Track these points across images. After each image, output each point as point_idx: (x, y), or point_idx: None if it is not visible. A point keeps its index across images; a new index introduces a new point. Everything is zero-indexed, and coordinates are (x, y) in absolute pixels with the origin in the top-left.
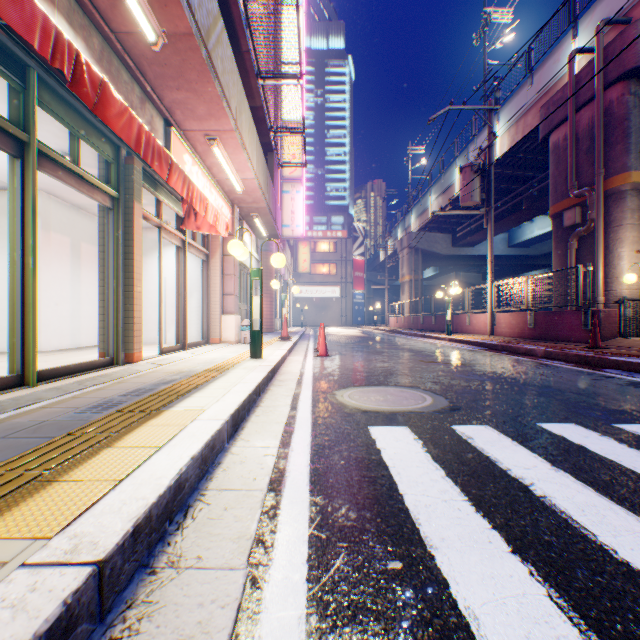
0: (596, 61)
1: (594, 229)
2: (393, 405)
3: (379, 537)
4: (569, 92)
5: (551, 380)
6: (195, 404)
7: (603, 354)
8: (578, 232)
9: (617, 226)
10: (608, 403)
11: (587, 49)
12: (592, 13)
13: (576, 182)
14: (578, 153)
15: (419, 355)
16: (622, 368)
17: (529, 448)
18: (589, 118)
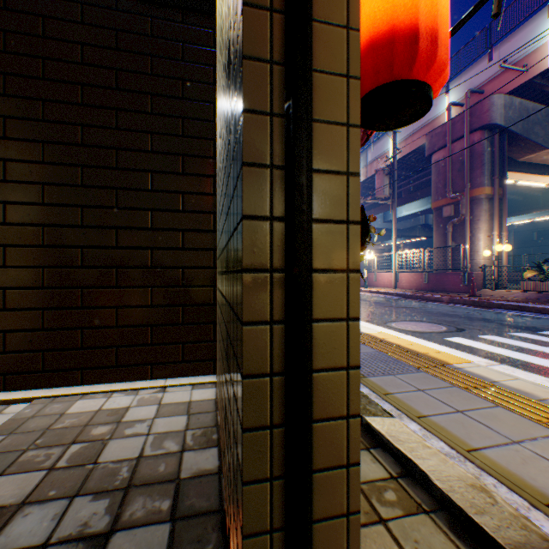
0: (465, 115)
1: (464, 221)
2: (431, 329)
3: (525, 365)
4: (447, 130)
5: (477, 315)
6: (369, 330)
7: (485, 300)
8: (453, 222)
9: (477, 220)
10: (520, 324)
11: (457, 104)
12: (459, 80)
13: (451, 189)
14: (452, 170)
15: (374, 303)
16: (500, 307)
17: (522, 341)
18: (459, 149)
